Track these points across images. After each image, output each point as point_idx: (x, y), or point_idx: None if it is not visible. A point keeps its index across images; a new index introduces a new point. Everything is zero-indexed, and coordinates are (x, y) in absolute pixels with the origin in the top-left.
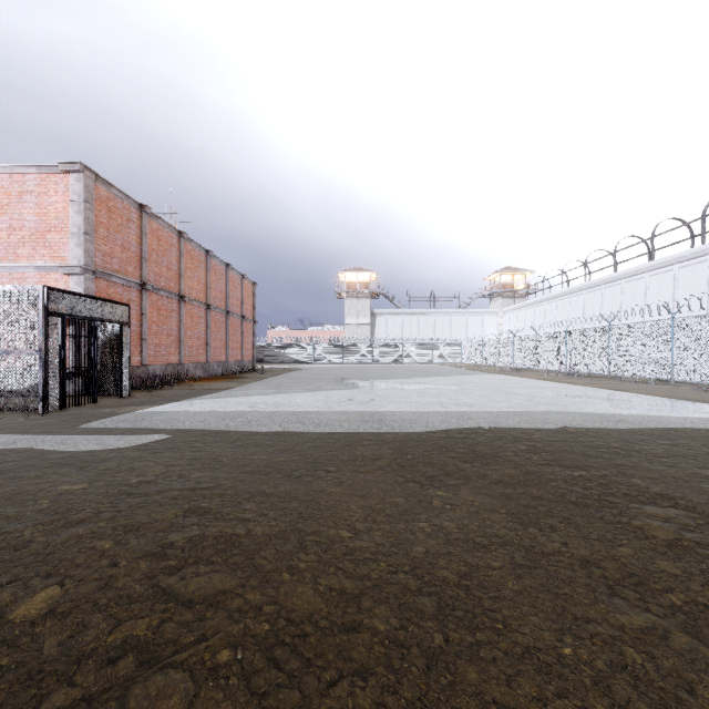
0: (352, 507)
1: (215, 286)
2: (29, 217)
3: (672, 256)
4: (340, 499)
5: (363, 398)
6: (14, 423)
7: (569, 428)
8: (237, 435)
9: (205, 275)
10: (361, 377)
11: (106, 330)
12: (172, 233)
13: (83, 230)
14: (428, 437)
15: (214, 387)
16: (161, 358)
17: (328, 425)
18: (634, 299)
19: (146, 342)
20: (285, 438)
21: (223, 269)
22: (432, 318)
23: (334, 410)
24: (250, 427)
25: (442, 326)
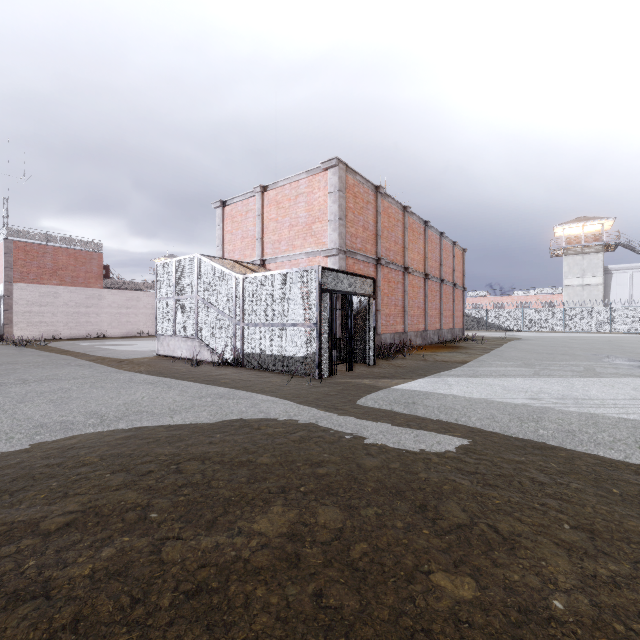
0: None
1: (431, 256)
2: (301, 214)
3: None
4: None
5: None
6: (303, 389)
7: None
8: (580, 462)
9: (423, 246)
10: (633, 354)
11: (355, 303)
12: (398, 209)
13: (338, 217)
14: None
15: (445, 358)
16: (390, 327)
17: None
18: None
19: (380, 313)
20: None
21: (437, 239)
22: None
23: None
24: (583, 444)
25: None
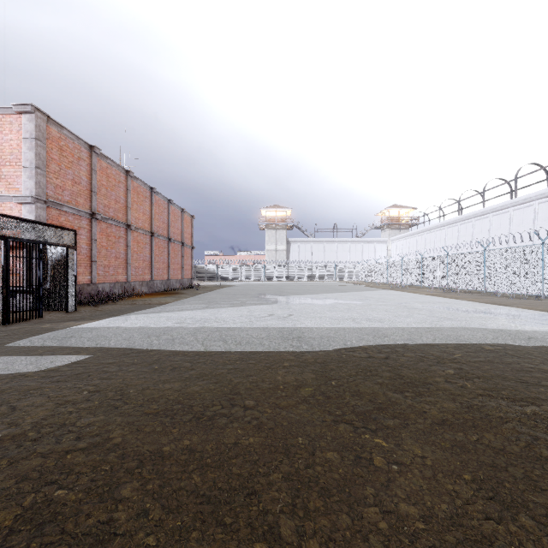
0: (275, 478)
1: (158, 217)
2: None
3: (533, 194)
4: (259, 458)
5: (282, 313)
6: None
7: (485, 346)
8: (157, 356)
9: (150, 208)
10: (279, 292)
11: (55, 253)
12: (120, 171)
13: (34, 165)
14: (348, 357)
15: (154, 302)
16: (109, 277)
17: (249, 344)
18: (500, 229)
19: (96, 264)
20: (205, 358)
21: (165, 204)
22: (335, 245)
23: (255, 326)
24: (173, 345)
25: (343, 251)
